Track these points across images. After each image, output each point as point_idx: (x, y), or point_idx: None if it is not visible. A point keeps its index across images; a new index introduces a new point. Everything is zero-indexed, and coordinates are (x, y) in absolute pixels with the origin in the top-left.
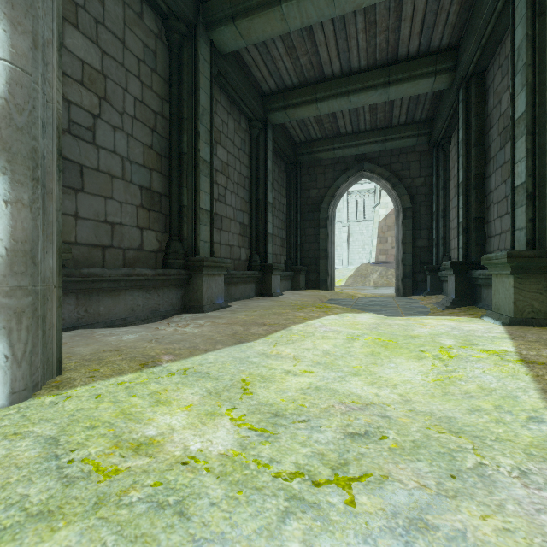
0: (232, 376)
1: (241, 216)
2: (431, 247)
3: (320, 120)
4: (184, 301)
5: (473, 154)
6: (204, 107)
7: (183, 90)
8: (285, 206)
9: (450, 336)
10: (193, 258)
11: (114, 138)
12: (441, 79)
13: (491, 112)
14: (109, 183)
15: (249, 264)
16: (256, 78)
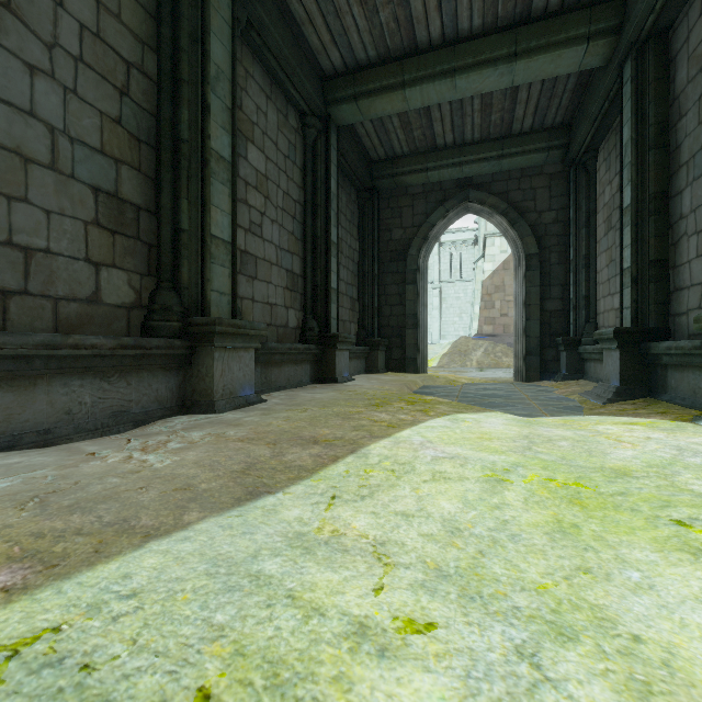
0: (171, 674)
1: (289, 260)
2: (566, 311)
3: (408, 124)
4: (182, 393)
5: (648, 161)
6: (220, 67)
7: (181, 31)
8: (357, 252)
9: (695, 470)
10: (197, 319)
11: (30, 88)
12: (596, 49)
13: (681, 91)
14: (20, 171)
15: (302, 334)
16: (312, 46)
